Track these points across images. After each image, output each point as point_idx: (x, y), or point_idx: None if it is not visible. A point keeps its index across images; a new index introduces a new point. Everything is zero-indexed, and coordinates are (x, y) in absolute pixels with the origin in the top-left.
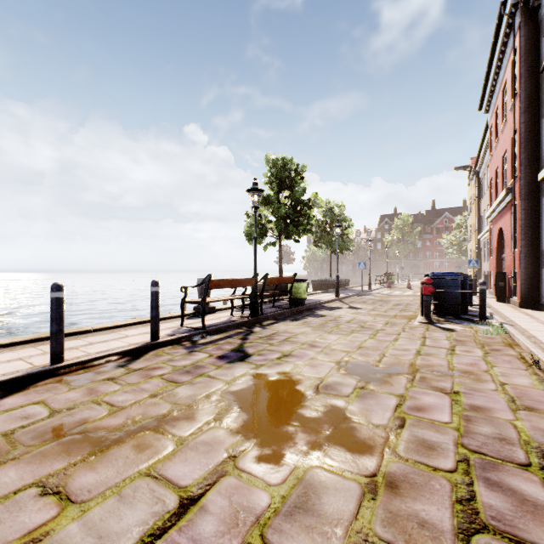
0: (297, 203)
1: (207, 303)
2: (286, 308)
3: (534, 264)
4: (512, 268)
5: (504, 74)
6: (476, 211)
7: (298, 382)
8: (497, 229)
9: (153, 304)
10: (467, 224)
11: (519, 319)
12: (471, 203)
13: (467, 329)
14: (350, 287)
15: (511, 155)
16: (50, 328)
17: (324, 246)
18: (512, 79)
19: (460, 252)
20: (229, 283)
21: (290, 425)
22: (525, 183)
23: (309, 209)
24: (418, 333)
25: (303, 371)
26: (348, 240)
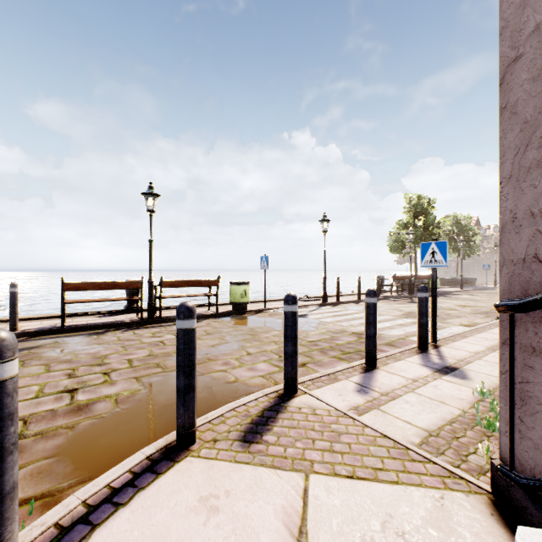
0: (429, 226)
1: (382, 288)
2: None
3: None
4: None
5: None
6: None
7: (440, 306)
8: None
9: (377, 284)
10: None
11: None
12: None
13: None
14: (476, 285)
15: None
16: (358, 289)
17: (451, 250)
18: None
19: None
20: (400, 278)
21: (439, 309)
22: None
23: (438, 229)
24: None
25: (441, 305)
26: (474, 246)
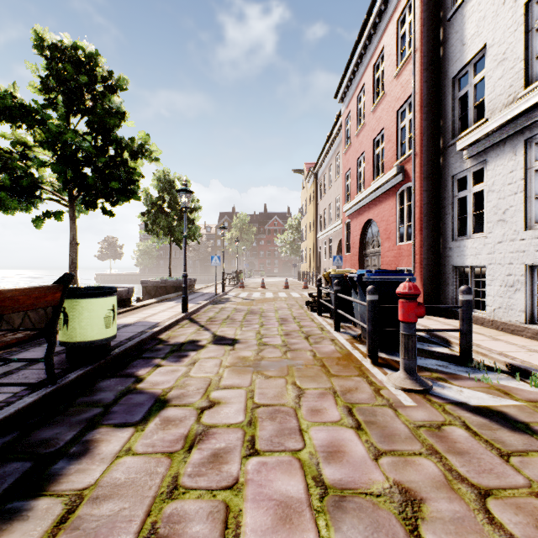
0: (109, 140)
1: None
2: (33, 384)
3: (436, 260)
4: (400, 264)
5: (379, 43)
6: (314, 211)
7: None
8: (363, 222)
9: None
10: (296, 226)
11: (493, 344)
12: (307, 204)
13: (517, 403)
14: (197, 289)
15: (396, 131)
16: None
17: (161, 233)
18: (397, 40)
19: (292, 251)
20: None
21: None
22: (428, 157)
23: (134, 159)
24: (535, 498)
25: None
26: (194, 227)
